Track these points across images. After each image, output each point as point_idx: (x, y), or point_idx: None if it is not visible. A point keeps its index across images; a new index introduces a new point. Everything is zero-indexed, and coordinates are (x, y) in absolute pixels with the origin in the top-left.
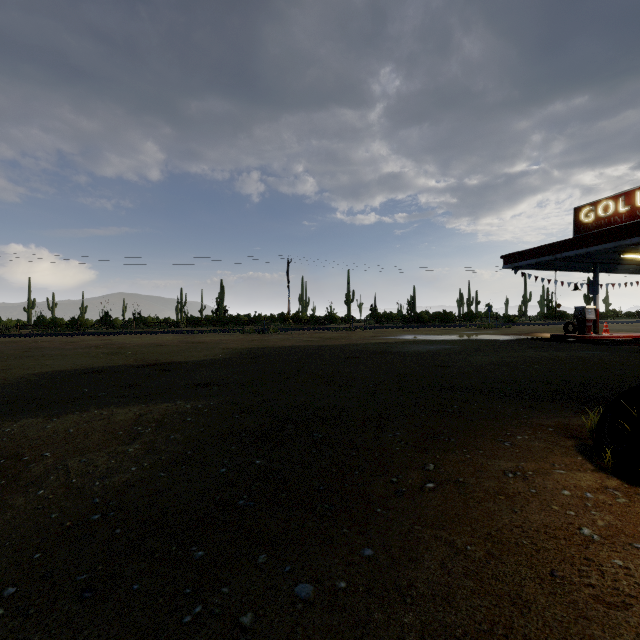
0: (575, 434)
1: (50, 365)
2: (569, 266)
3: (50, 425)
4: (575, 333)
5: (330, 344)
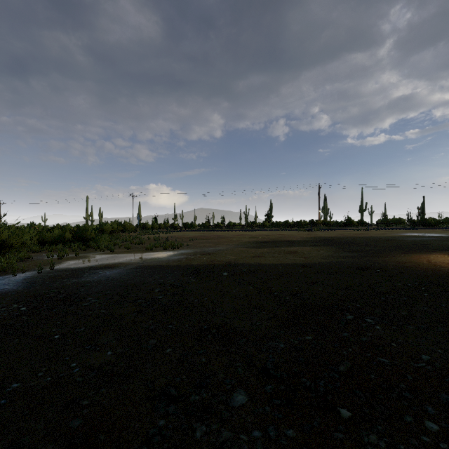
0: None
1: (243, 240)
2: None
3: (292, 248)
4: None
5: (357, 236)
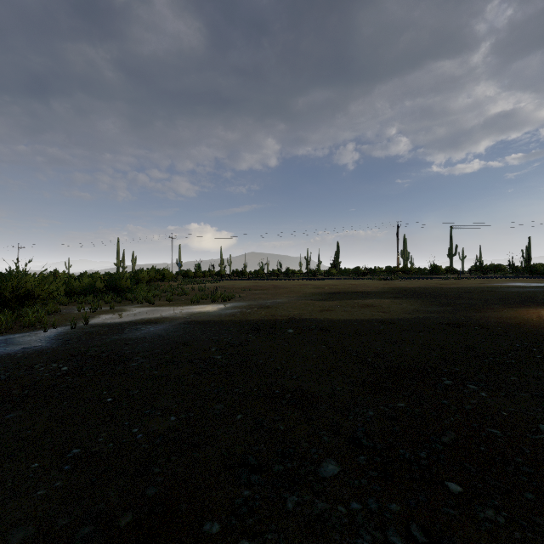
0: None
1: (306, 291)
2: None
3: (367, 301)
4: None
5: (446, 287)
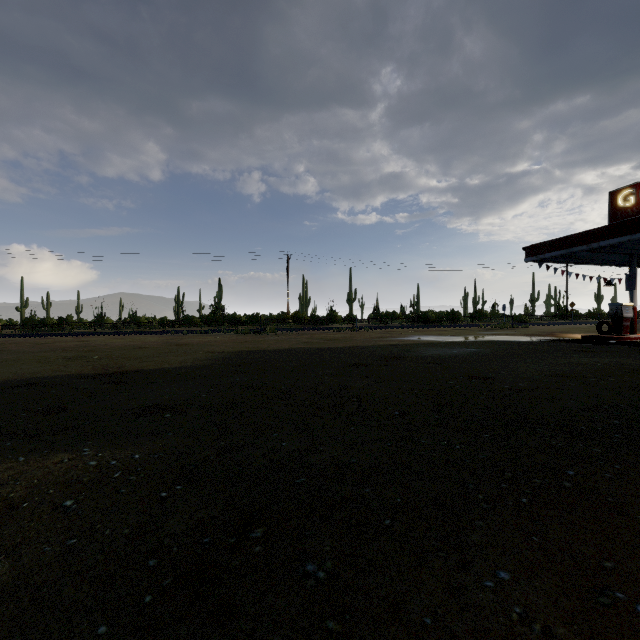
0: None
1: None
2: (598, 259)
3: None
4: (610, 334)
5: (333, 346)
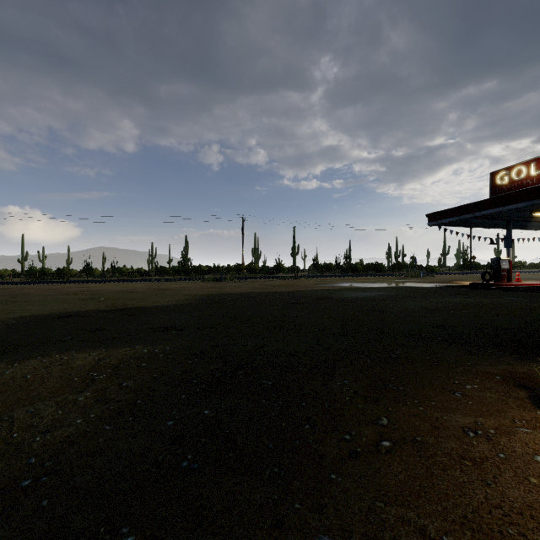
0: (524, 383)
1: (30, 310)
2: (485, 223)
3: (9, 371)
4: (491, 281)
5: (279, 291)
